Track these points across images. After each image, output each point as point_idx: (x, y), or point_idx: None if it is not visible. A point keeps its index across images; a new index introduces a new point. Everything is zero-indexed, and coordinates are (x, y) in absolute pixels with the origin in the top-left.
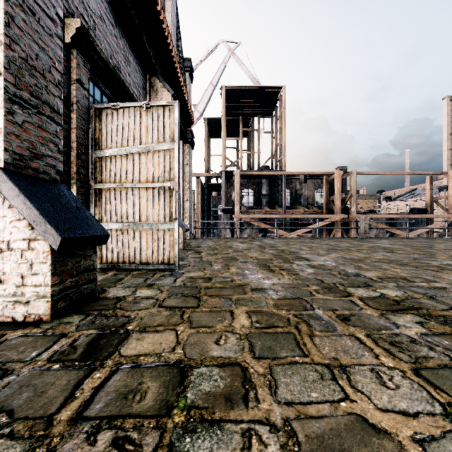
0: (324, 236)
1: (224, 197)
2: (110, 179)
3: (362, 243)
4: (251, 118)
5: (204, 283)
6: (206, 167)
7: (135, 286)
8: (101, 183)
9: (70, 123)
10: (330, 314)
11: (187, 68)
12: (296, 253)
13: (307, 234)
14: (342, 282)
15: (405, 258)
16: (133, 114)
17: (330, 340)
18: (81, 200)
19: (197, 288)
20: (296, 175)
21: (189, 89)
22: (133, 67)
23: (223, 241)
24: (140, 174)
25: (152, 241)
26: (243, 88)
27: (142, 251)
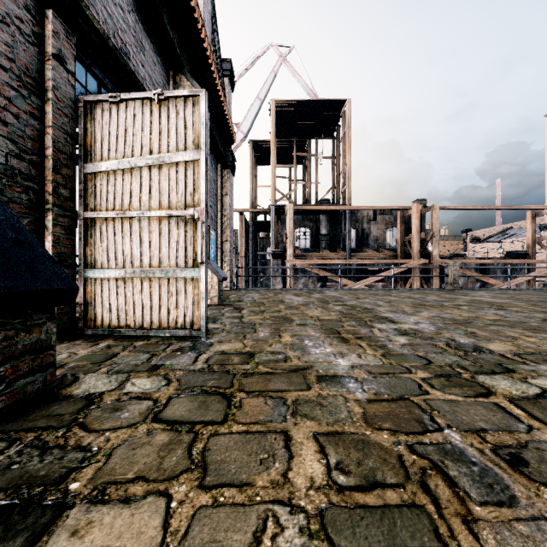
0: (398, 286)
1: (273, 237)
2: (107, 204)
3: (455, 296)
4: (307, 140)
5: (241, 364)
6: (252, 201)
7: (130, 370)
8: (94, 211)
9: (42, 120)
10: (477, 444)
11: (226, 72)
12: (372, 310)
13: (377, 284)
14: (462, 363)
15: (530, 319)
16: (141, 110)
17: (522, 542)
18: (61, 235)
19: (229, 375)
20: (363, 210)
21: (229, 99)
22: (150, 56)
23: (272, 293)
24: (150, 198)
25: (168, 295)
26: (297, 102)
27: (153, 310)
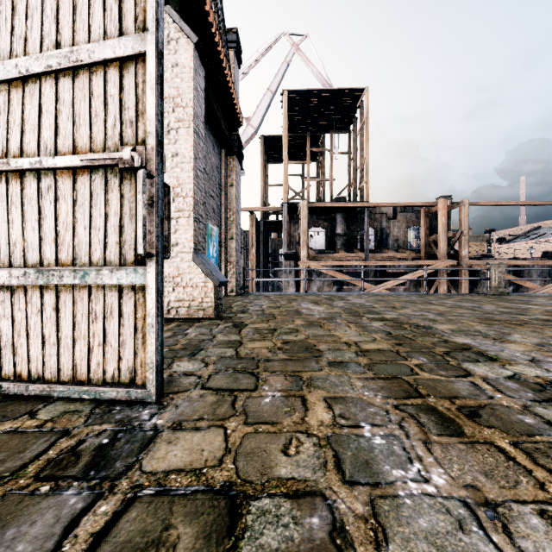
0: (422, 289)
1: (286, 237)
2: None
3: (516, 304)
4: (322, 134)
5: None
6: (263, 200)
7: None
8: None
9: None
10: None
11: (232, 44)
12: (431, 330)
13: (398, 287)
14: None
15: None
16: None
17: None
18: None
19: None
20: (382, 208)
21: (235, 75)
22: None
23: (285, 299)
24: (56, 133)
25: (89, 318)
26: (311, 92)
27: (61, 347)
